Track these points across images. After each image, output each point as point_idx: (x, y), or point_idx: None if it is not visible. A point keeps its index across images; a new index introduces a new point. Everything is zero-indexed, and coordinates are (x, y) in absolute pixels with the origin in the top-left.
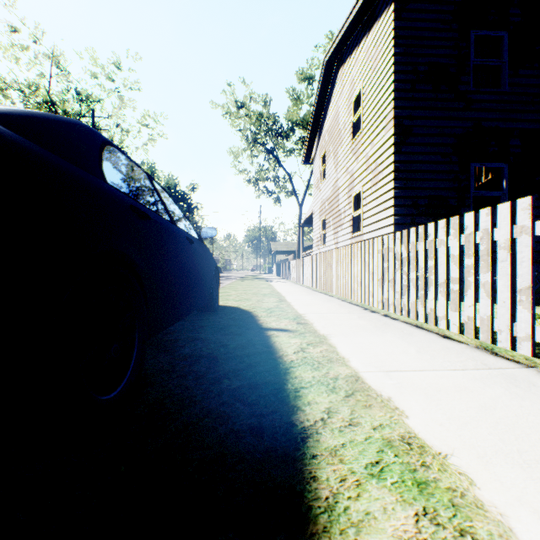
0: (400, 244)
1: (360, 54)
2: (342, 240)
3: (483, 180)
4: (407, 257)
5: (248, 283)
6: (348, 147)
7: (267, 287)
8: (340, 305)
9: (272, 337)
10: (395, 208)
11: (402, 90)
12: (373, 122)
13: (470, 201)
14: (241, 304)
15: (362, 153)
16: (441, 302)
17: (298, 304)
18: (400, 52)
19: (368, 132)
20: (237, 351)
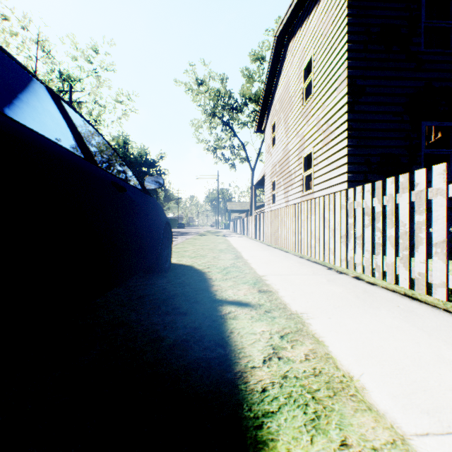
0: (371, 197)
1: (311, 23)
2: (292, 199)
3: (433, 139)
4: (382, 212)
5: (206, 237)
6: (298, 112)
7: (224, 242)
8: (299, 262)
9: (228, 318)
10: (348, 166)
11: (355, 51)
12: (324, 85)
13: (421, 159)
14: (196, 261)
15: (313, 116)
16: (438, 266)
17: (255, 261)
18: (353, 14)
19: (319, 95)
20: (172, 356)
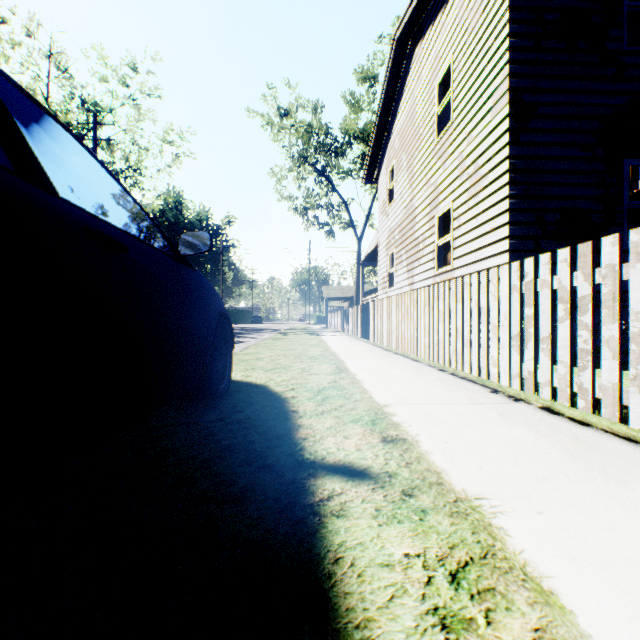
0: (569, 271)
1: (449, 14)
2: (420, 280)
3: None
4: (593, 296)
5: (292, 337)
6: (429, 150)
7: (318, 344)
8: (441, 379)
9: (327, 515)
10: (510, 227)
11: (521, 49)
12: (471, 106)
13: (623, 216)
14: (273, 378)
15: (452, 155)
16: None
17: (369, 377)
18: None
19: (462, 121)
20: None
